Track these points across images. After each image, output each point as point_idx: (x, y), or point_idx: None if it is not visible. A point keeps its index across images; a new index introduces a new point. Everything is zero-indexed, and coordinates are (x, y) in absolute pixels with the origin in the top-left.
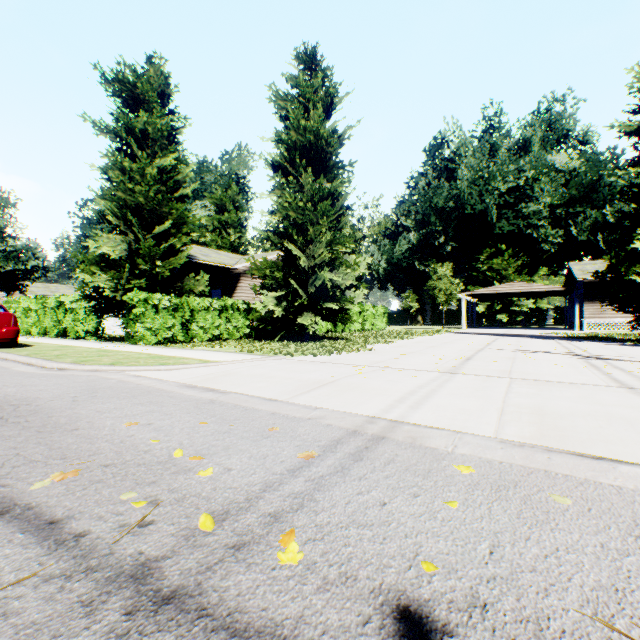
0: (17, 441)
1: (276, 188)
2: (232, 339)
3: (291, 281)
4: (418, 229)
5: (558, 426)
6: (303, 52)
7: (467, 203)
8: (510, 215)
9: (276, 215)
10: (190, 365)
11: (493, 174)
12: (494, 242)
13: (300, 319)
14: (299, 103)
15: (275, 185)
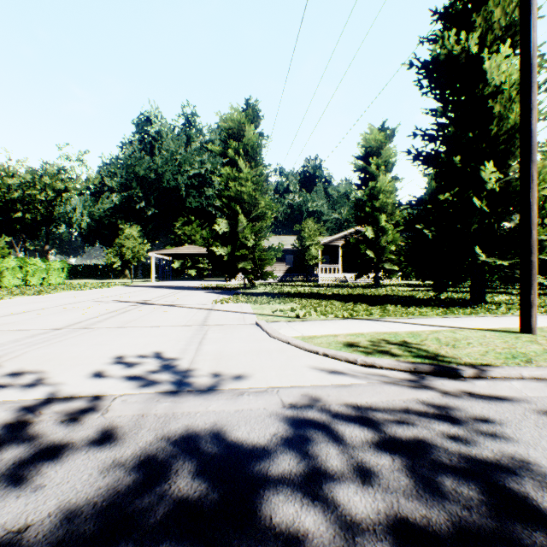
0: None
1: None
2: None
3: None
4: (122, 191)
5: None
6: None
7: (165, 178)
8: (196, 194)
9: None
10: None
11: (186, 160)
12: (188, 213)
13: None
14: None
15: None
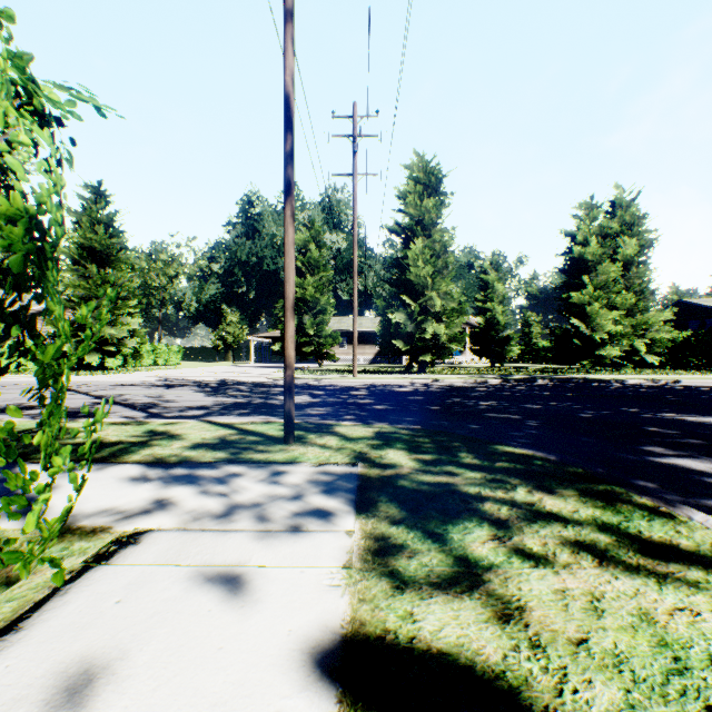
0: (0, 384)
1: (69, 271)
2: (29, 371)
3: (81, 334)
4: (226, 277)
5: (141, 379)
6: (91, 186)
7: (265, 262)
8: None
9: (69, 289)
10: (23, 377)
11: None
12: None
13: (88, 357)
14: (88, 218)
15: (68, 269)
